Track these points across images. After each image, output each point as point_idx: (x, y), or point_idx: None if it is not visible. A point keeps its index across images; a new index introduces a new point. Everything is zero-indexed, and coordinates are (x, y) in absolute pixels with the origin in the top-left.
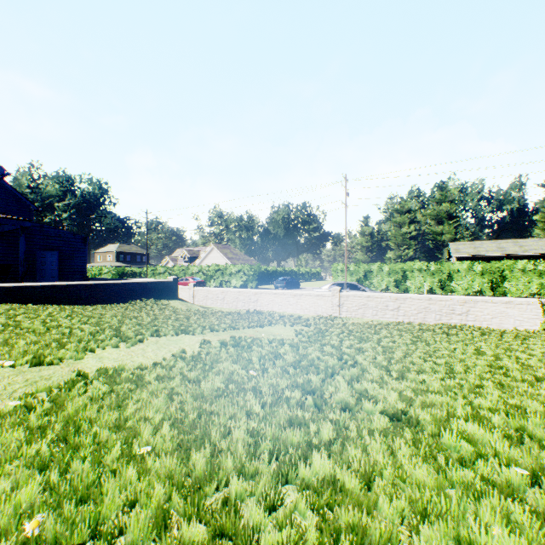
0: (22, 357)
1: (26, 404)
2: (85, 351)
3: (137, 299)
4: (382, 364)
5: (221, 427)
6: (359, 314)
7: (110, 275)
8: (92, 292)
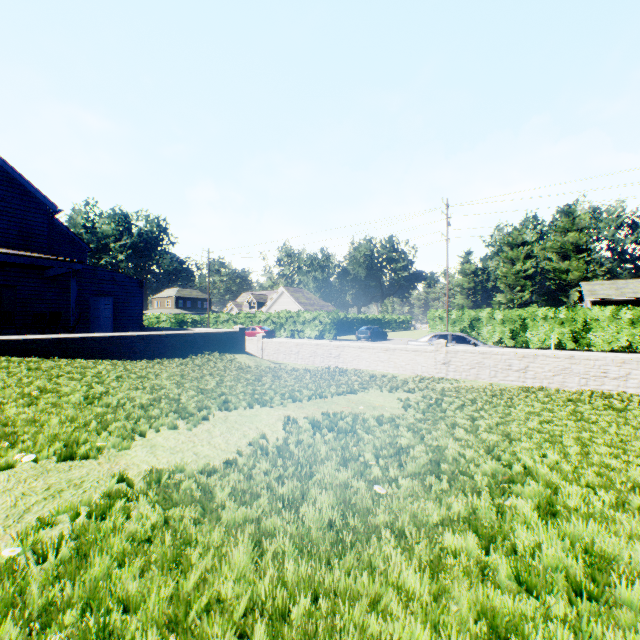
0: (50, 444)
1: (33, 547)
2: (133, 435)
3: (198, 352)
4: (566, 471)
5: (363, 638)
6: (472, 375)
7: (168, 323)
8: (148, 344)
